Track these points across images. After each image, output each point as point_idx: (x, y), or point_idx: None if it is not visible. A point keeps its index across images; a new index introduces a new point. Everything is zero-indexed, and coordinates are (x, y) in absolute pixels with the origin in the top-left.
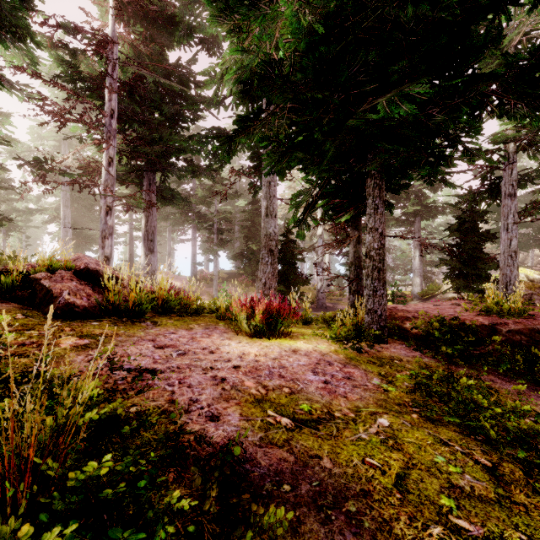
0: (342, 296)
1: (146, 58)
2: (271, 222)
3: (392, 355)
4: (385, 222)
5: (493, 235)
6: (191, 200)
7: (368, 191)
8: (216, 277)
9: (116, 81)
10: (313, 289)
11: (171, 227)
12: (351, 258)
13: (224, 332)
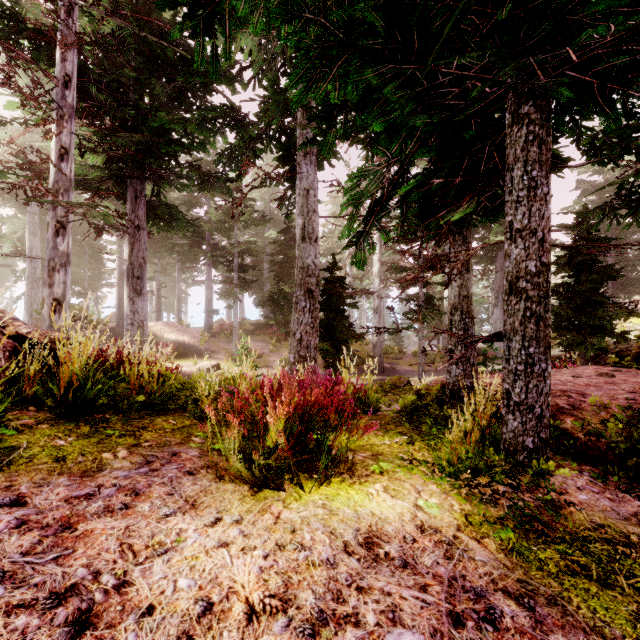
0: (402, 354)
1: (127, 10)
2: (309, 249)
3: (597, 523)
4: (549, 217)
5: (616, 272)
6: (204, 228)
7: (513, 151)
8: (236, 329)
9: (72, 31)
10: (364, 345)
11: (182, 265)
12: (454, 298)
13: (191, 472)
